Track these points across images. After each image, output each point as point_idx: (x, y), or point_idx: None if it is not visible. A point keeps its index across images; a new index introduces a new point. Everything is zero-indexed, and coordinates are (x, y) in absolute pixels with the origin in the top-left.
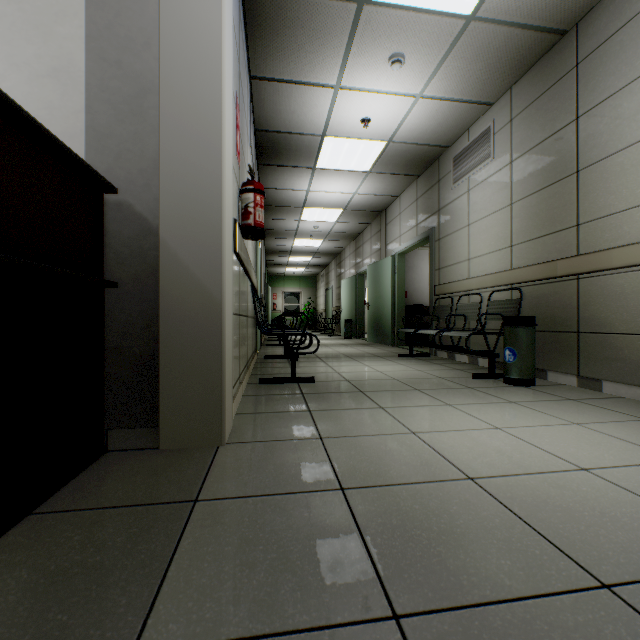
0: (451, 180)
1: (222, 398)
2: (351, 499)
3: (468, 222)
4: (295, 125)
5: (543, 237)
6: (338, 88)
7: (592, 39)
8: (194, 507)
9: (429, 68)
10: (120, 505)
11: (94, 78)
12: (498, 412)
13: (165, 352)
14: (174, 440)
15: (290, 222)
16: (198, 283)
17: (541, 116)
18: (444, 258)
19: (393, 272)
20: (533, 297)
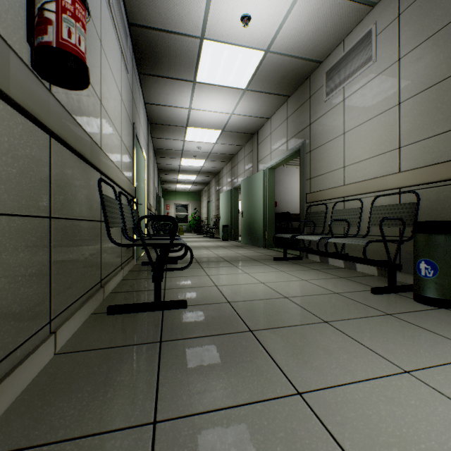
0: (324, 93)
1: None
2: None
3: (343, 130)
4: (171, 20)
5: (447, 132)
6: None
7: None
8: None
9: None
10: None
11: None
12: None
13: None
14: None
15: (176, 142)
16: None
17: None
18: (316, 168)
19: (264, 184)
20: (432, 200)
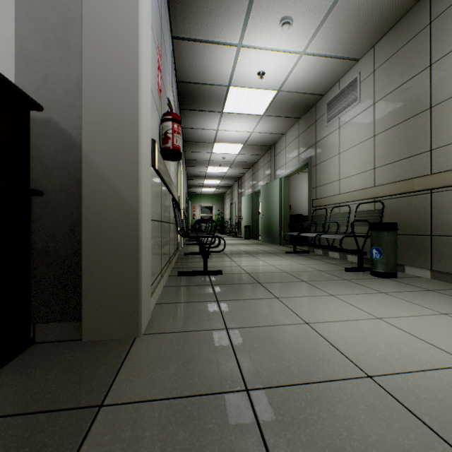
0: (325, 120)
1: (139, 294)
2: (256, 404)
3: (339, 151)
4: (207, 77)
5: (401, 161)
6: (240, 46)
7: (444, 1)
8: (97, 415)
9: (311, 29)
10: (23, 412)
11: (23, 8)
12: (374, 302)
13: (87, 254)
14: (95, 332)
15: (204, 154)
16: (117, 192)
17: (399, 66)
18: (320, 179)
19: (280, 190)
20: (392, 208)
